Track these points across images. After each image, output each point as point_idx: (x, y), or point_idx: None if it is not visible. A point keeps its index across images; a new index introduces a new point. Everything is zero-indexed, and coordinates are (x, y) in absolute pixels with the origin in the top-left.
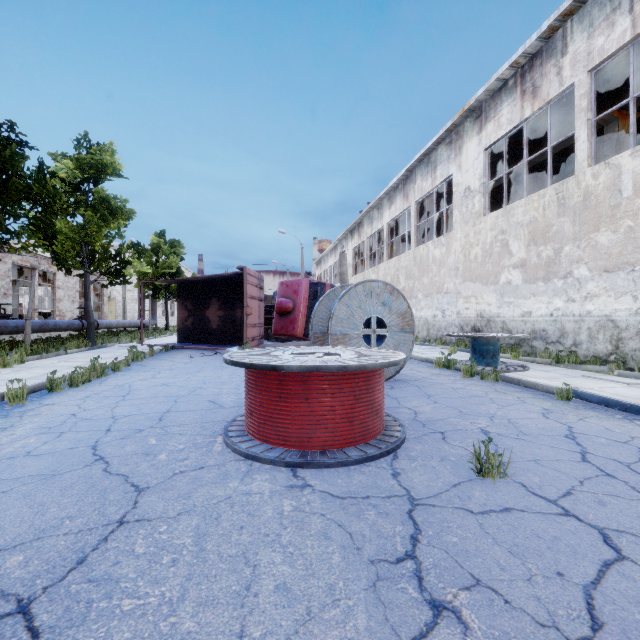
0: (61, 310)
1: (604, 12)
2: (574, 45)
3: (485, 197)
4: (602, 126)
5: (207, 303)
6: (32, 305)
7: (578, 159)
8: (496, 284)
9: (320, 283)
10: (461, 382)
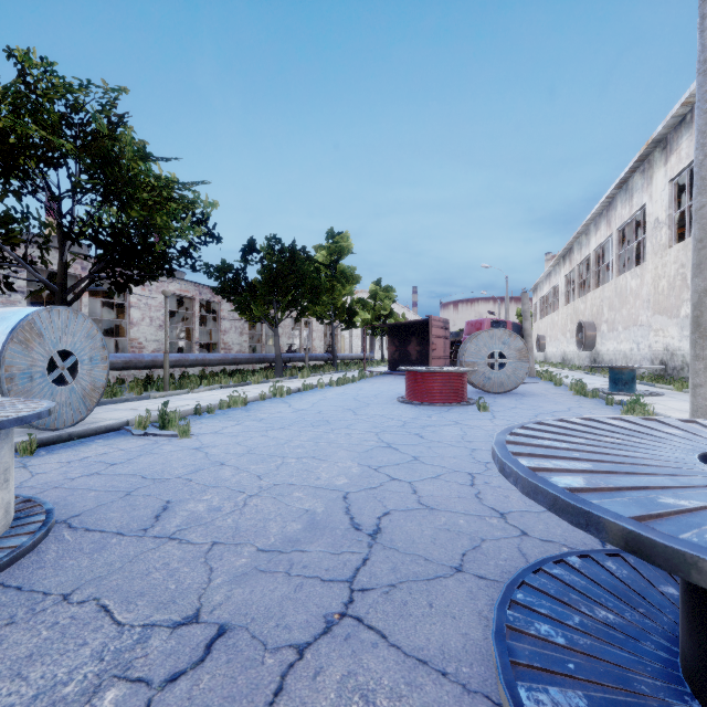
0: (314, 347)
1: None
2: None
3: (671, 229)
4: None
5: (408, 341)
6: (300, 344)
7: None
8: (677, 317)
9: (502, 321)
10: (563, 397)
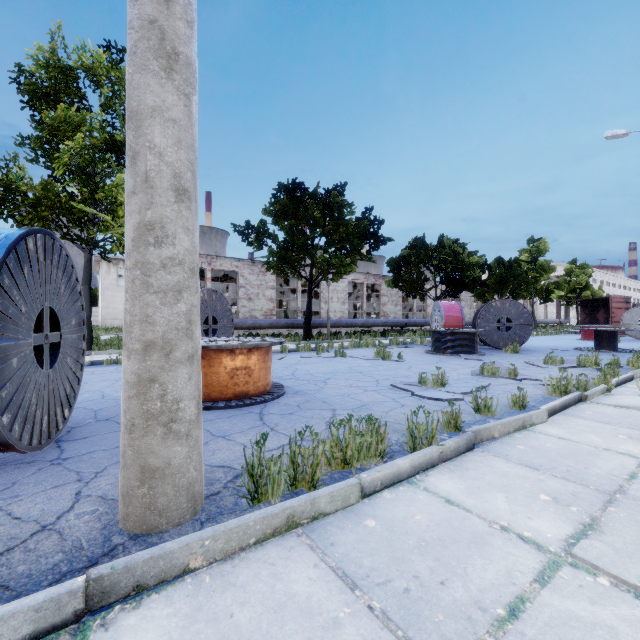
0: None
1: None
2: None
3: None
4: None
5: (597, 310)
6: None
7: None
8: None
9: None
10: None
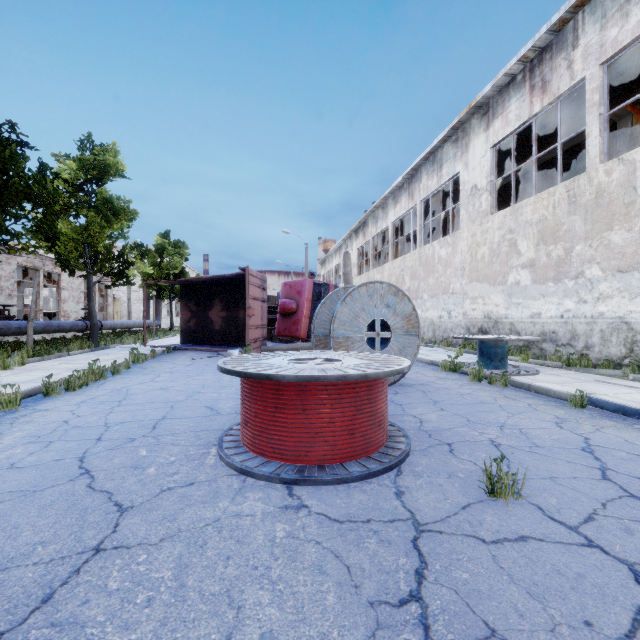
0: (66, 311)
1: (618, 2)
2: (586, 37)
3: (492, 195)
4: (614, 121)
5: (210, 304)
6: (37, 306)
7: (590, 155)
8: (504, 284)
9: (324, 284)
10: (468, 387)
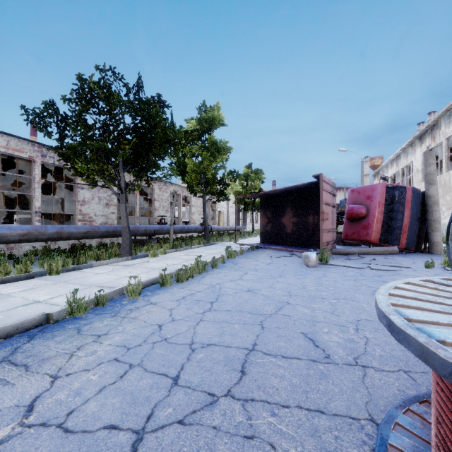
0: (194, 220)
1: None
2: None
3: None
4: None
5: (282, 212)
6: (179, 217)
7: None
8: None
9: (398, 187)
10: None
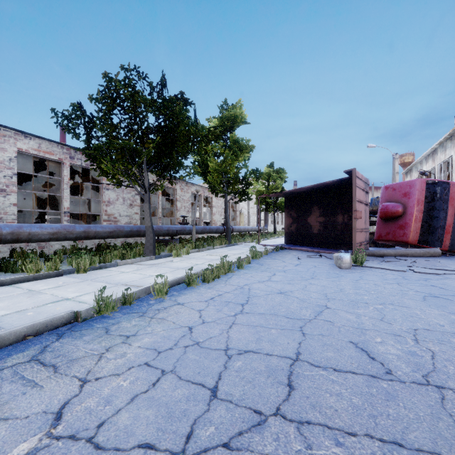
0: (214, 220)
1: None
2: None
3: None
4: None
5: (308, 211)
6: (200, 217)
7: None
8: None
9: (440, 182)
10: None
